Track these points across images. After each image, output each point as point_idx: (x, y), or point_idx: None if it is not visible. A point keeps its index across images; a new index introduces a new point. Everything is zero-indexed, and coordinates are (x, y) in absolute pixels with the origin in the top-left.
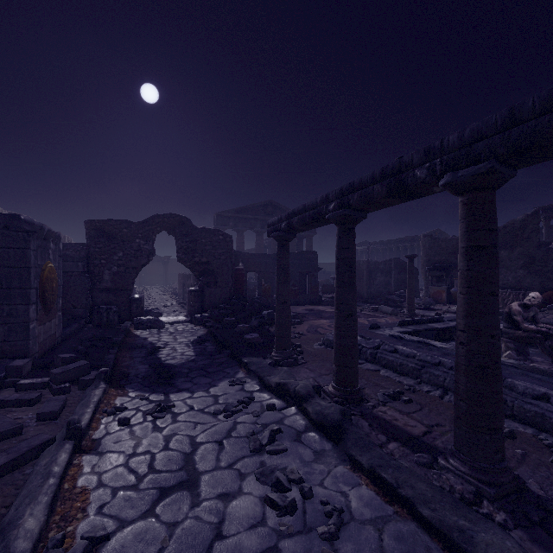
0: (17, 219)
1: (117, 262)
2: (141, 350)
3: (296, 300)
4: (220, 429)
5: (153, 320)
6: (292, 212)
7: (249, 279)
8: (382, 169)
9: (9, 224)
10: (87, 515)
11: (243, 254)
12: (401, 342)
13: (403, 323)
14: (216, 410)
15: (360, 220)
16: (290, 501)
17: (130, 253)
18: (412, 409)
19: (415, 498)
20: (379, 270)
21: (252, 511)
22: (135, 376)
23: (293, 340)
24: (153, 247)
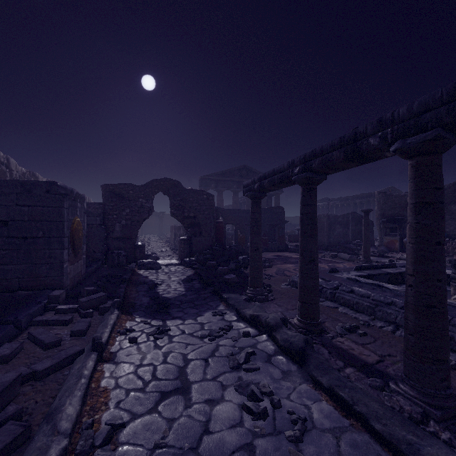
0: (55, 185)
1: (125, 217)
2: (143, 286)
3: (266, 247)
4: (206, 349)
5: (152, 263)
6: (263, 175)
7: (227, 230)
8: (340, 138)
9: (49, 189)
10: (109, 408)
11: (222, 210)
12: (357, 284)
13: (359, 268)
14: (202, 335)
15: (321, 181)
16: (263, 409)
17: (135, 210)
18: (367, 341)
19: (368, 414)
20: (338, 223)
21: (232, 414)
22: (139, 305)
23: (264, 280)
24: (152, 205)
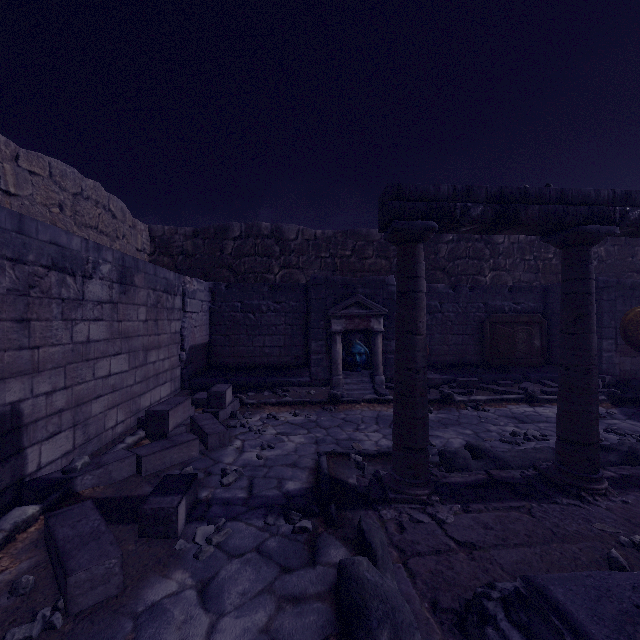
0: (596, 280)
1: None
2: None
3: None
4: None
5: None
6: None
7: None
8: None
9: None
10: (493, 408)
11: None
12: None
13: None
14: (609, 427)
15: None
16: (513, 431)
17: None
18: None
19: (526, 450)
20: None
21: (510, 430)
22: None
23: None
24: None
